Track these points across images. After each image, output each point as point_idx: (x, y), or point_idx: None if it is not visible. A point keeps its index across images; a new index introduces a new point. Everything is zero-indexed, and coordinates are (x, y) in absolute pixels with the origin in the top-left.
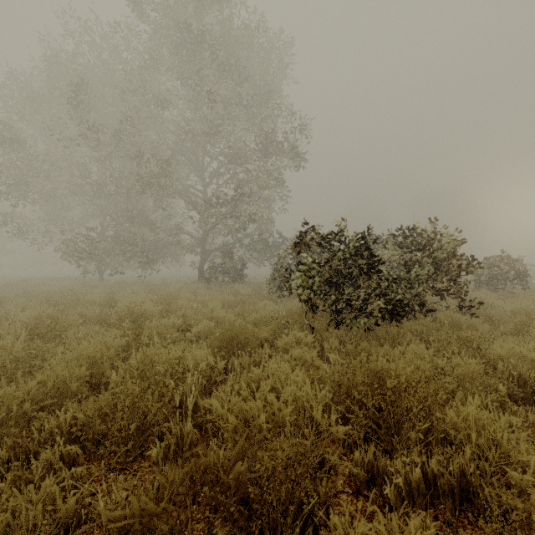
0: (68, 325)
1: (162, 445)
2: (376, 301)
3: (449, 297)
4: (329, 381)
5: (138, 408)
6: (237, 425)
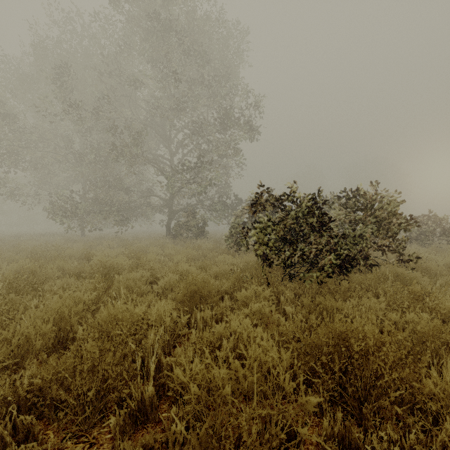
0: (46, 278)
1: (121, 412)
2: (327, 257)
3: (390, 252)
4: (293, 342)
5: (98, 371)
6: (200, 395)
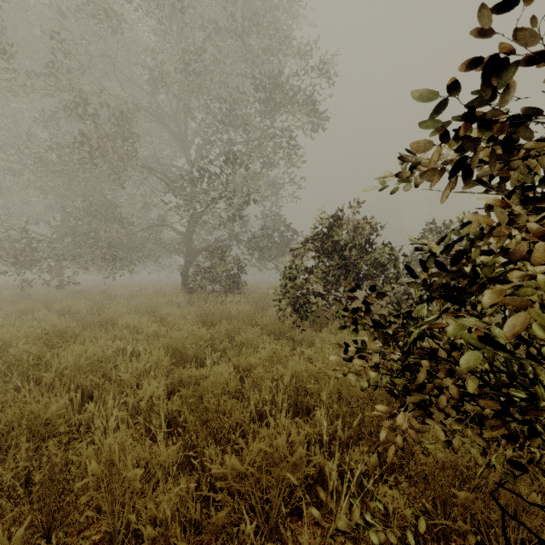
0: None
1: None
2: None
3: None
4: None
5: None
6: None
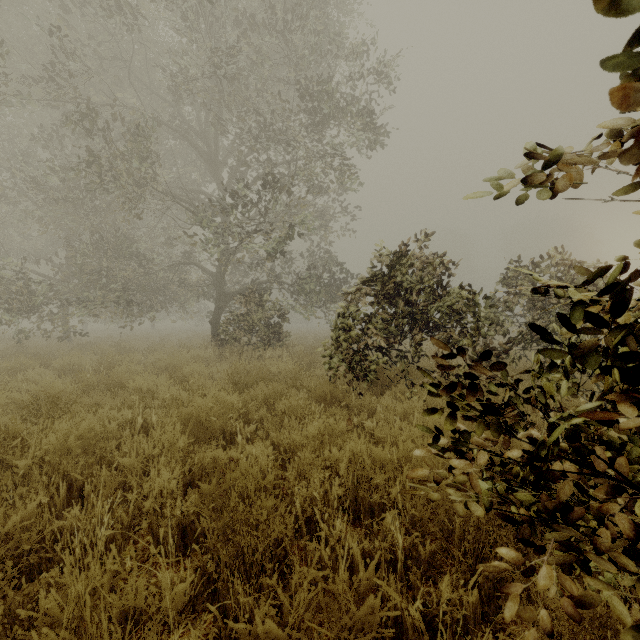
0: None
1: None
2: None
3: None
4: None
5: None
6: None
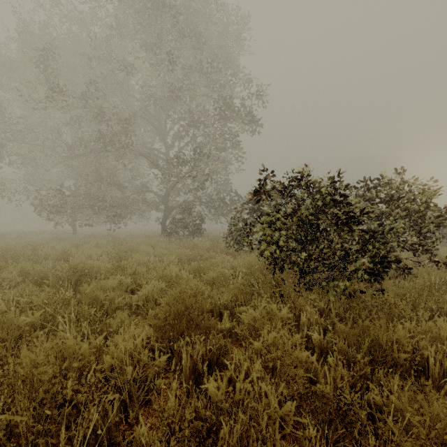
0: None
1: None
2: (361, 260)
3: (424, 252)
4: None
5: None
6: None
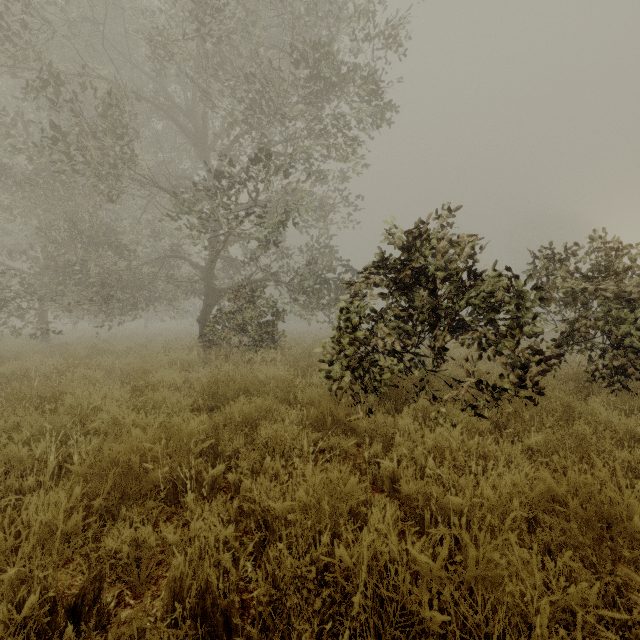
0: None
1: None
2: None
3: None
4: None
5: None
6: None
